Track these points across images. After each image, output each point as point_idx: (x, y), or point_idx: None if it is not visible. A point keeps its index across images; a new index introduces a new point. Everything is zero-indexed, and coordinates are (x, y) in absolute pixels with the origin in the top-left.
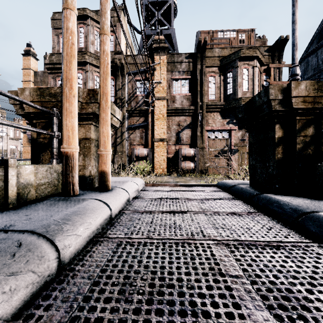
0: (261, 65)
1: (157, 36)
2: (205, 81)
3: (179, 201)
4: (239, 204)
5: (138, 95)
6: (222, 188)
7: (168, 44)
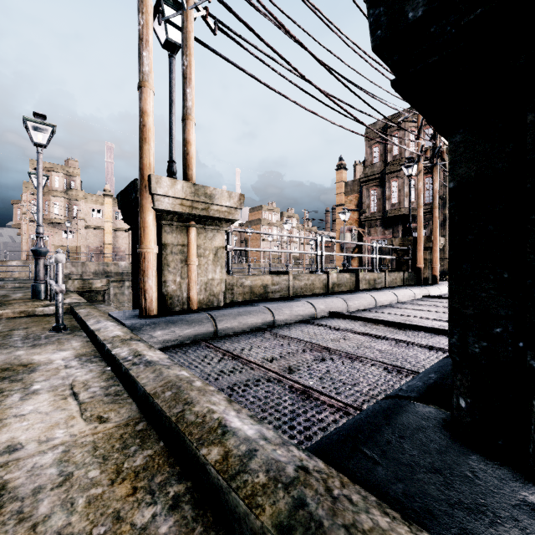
0: None
1: None
2: None
3: None
4: None
5: None
6: None
7: None
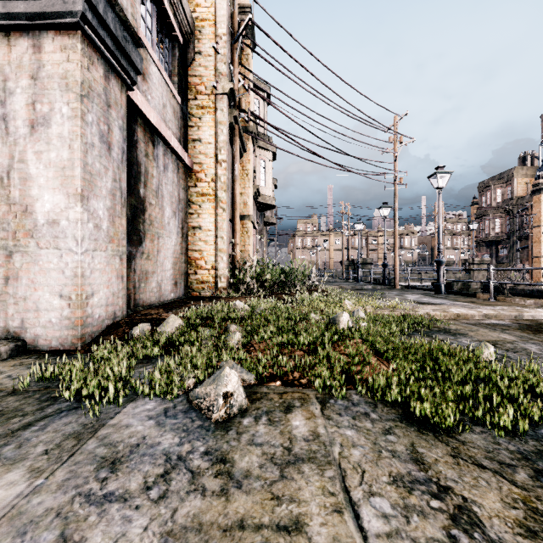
0: None
1: (534, 182)
2: None
3: None
4: None
5: (524, 226)
6: None
7: None
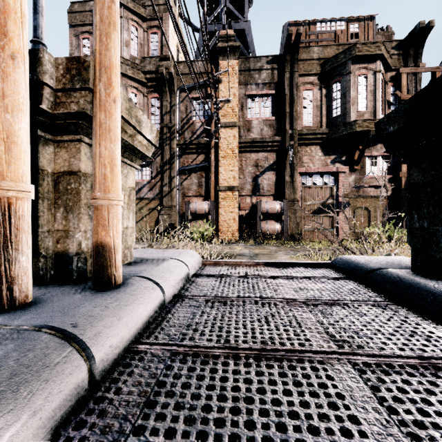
0: (386, 70)
1: (223, 31)
2: (298, 97)
3: (271, 309)
4: (415, 320)
5: (194, 121)
6: (348, 272)
7: (241, 44)
